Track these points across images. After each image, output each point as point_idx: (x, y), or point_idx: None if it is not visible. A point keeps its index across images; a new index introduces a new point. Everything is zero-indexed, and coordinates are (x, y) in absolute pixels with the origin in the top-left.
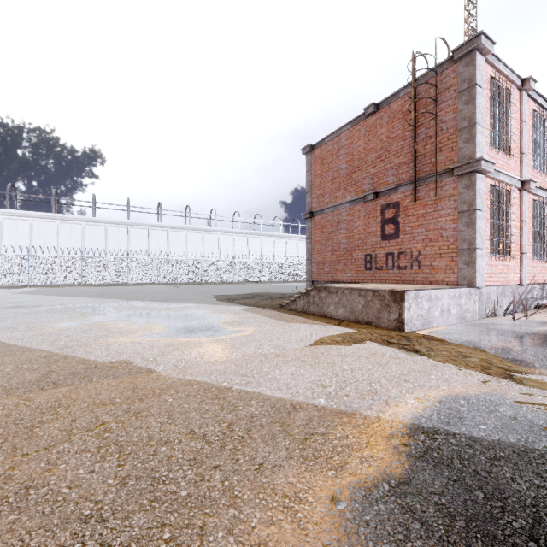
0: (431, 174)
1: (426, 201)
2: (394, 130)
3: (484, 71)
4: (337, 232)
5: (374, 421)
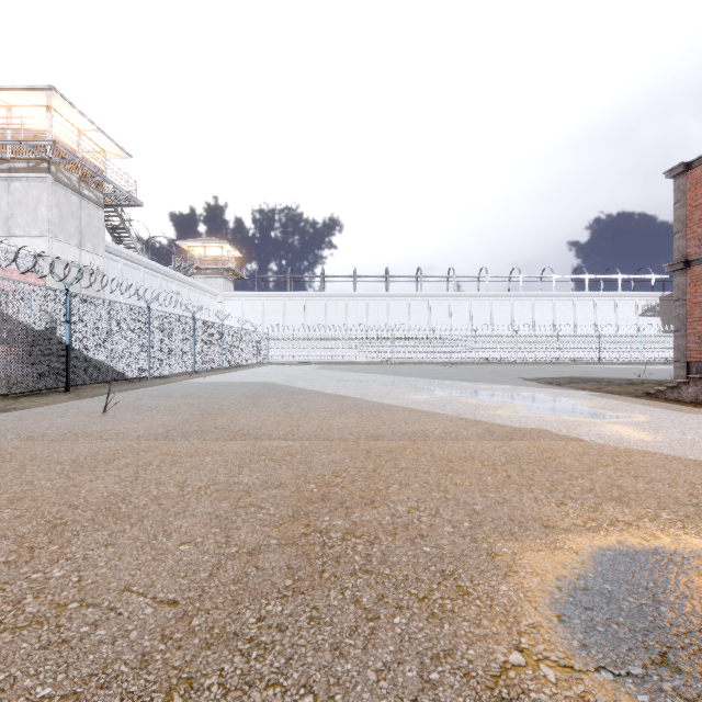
0: None
1: None
2: None
3: None
4: None
5: None
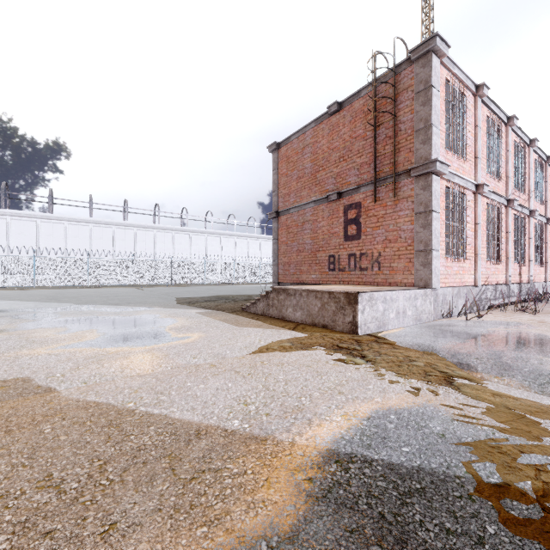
0: (390, 175)
1: (386, 202)
2: (356, 129)
3: (439, 73)
4: (302, 233)
5: (286, 448)
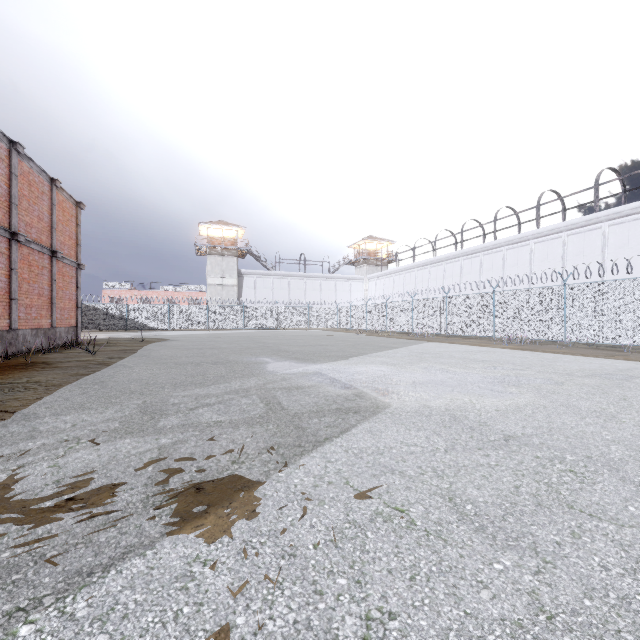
0: None
1: None
2: None
3: None
4: None
5: None
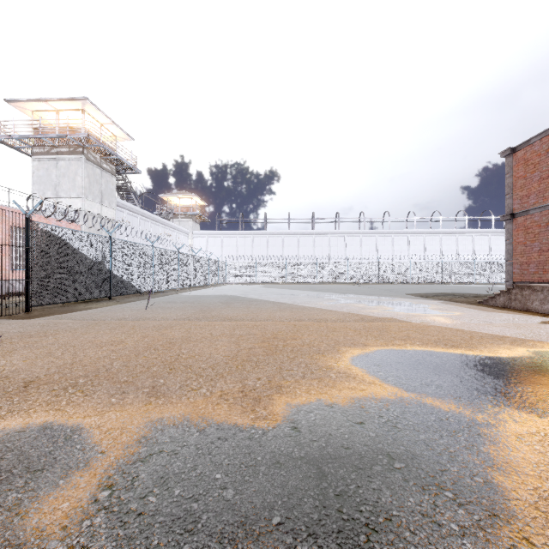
0: None
1: None
2: None
3: None
4: (545, 233)
5: None
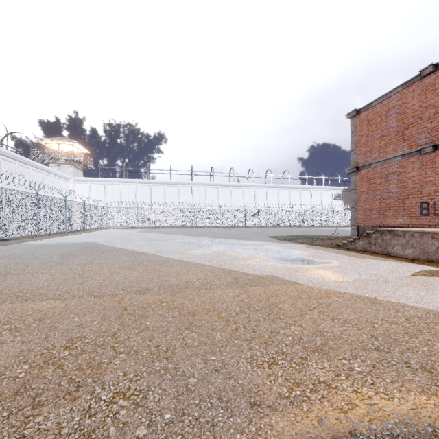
0: None
1: None
2: None
3: None
4: (386, 183)
5: None
